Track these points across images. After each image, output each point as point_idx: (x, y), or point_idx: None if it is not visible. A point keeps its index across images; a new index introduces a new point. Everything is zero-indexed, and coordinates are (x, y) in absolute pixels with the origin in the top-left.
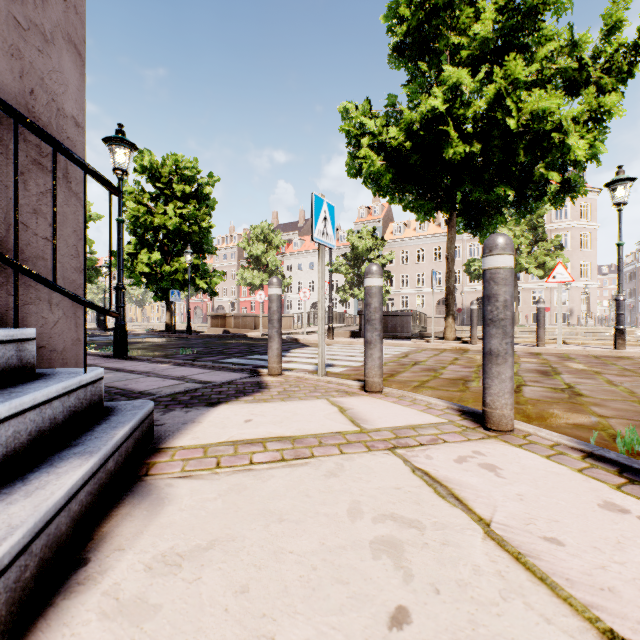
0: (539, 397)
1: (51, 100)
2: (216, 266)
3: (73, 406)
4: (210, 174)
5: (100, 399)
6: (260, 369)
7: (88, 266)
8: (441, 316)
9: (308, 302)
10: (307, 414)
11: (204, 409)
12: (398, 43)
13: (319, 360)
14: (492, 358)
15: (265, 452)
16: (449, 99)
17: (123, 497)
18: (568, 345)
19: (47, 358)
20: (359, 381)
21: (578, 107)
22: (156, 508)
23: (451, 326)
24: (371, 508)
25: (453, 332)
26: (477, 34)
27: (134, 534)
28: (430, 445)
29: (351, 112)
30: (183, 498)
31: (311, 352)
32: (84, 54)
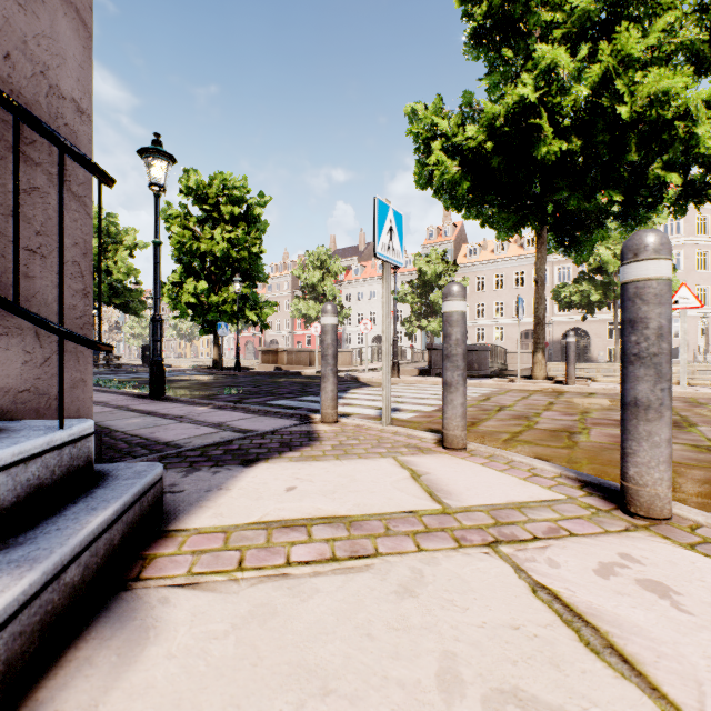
0: (679, 459)
1: (39, 72)
2: (269, 296)
3: (35, 478)
4: (261, 193)
5: (88, 463)
6: (312, 415)
7: (134, 298)
8: (524, 351)
9: (369, 335)
10: (368, 480)
11: (237, 469)
12: (476, 29)
13: (383, 405)
14: (638, 411)
15: (309, 543)
16: (541, 86)
17: (91, 622)
18: (693, 387)
19: (33, 405)
20: (433, 431)
21: (710, 87)
22: (133, 649)
23: (541, 363)
24: (476, 672)
25: (543, 370)
26: (574, 9)
27: (82, 710)
28: (550, 540)
29: (419, 114)
30: (178, 630)
31: (373, 393)
32: (90, 24)
